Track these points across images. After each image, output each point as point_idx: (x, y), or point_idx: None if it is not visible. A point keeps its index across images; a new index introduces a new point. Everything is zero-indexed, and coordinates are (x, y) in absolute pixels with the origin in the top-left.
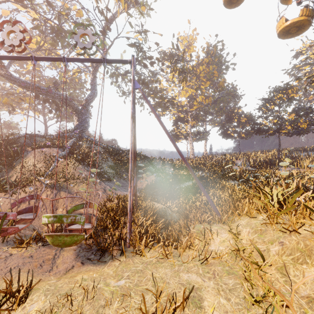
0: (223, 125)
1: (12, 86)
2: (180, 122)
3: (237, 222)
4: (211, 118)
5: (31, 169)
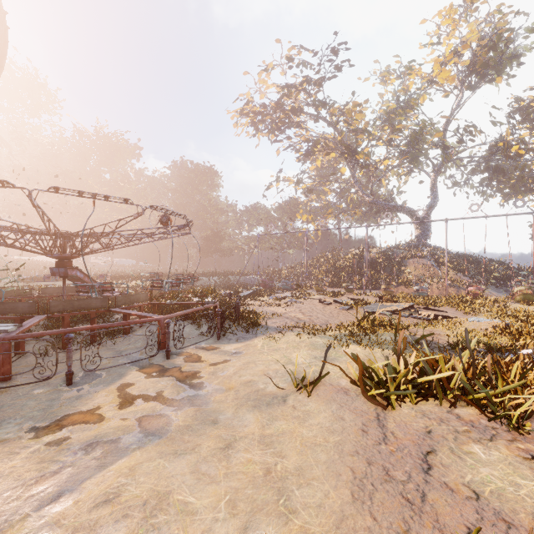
0: None
1: (348, 203)
2: None
3: None
4: None
5: (416, 274)
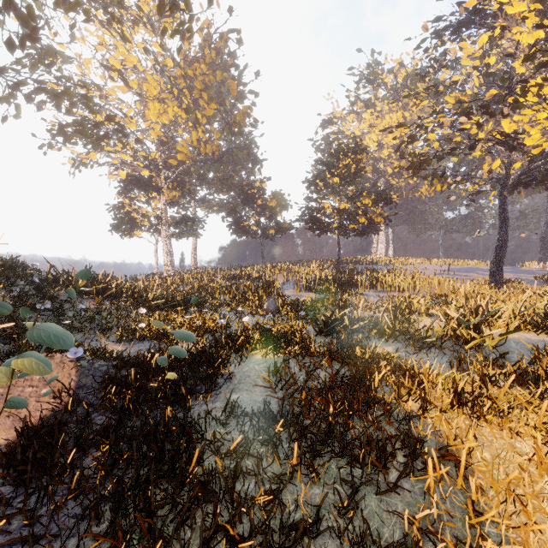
0: (235, 210)
1: None
2: (138, 188)
3: None
4: (207, 194)
5: None
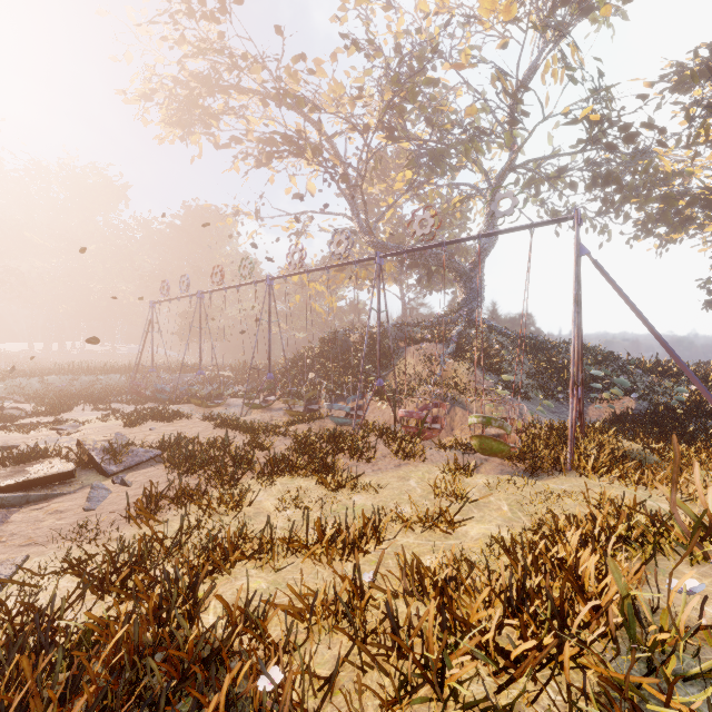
0: None
1: (370, 252)
2: None
3: None
4: None
5: (410, 373)
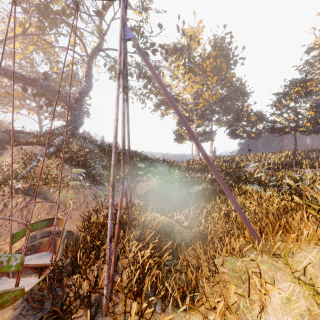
0: (231, 125)
1: None
2: None
3: (296, 255)
4: (218, 117)
5: (5, 169)
